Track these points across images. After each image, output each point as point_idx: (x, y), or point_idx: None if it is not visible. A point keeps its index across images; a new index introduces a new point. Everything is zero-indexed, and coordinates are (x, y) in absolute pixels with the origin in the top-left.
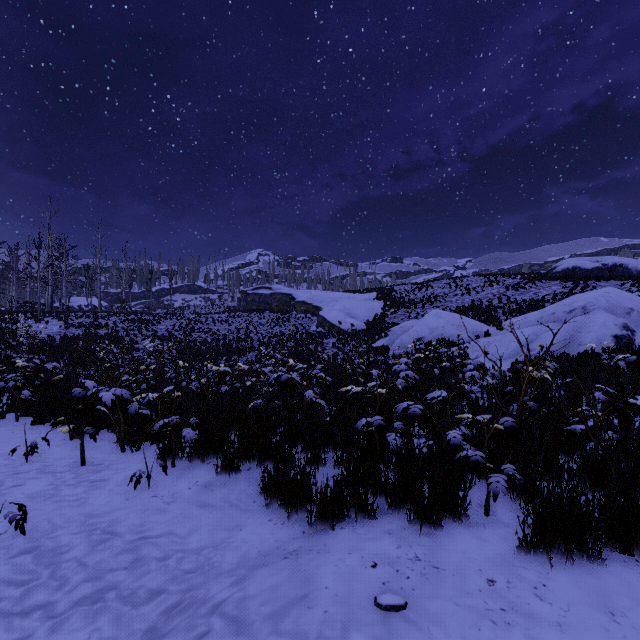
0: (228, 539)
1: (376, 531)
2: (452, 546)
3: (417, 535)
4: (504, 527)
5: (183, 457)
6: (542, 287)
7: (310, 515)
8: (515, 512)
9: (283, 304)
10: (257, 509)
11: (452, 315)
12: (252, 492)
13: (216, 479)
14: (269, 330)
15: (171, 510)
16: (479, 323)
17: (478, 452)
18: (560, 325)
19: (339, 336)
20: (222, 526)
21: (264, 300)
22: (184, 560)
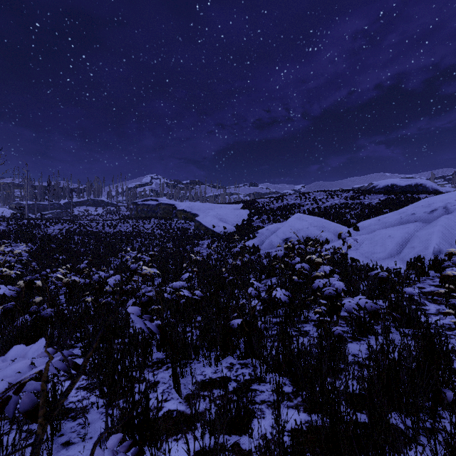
0: None
1: None
2: None
3: None
4: None
5: None
6: (373, 198)
7: None
8: None
9: (167, 212)
10: None
11: (313, 218)
12: None
13: None
14: (152, 233)
15: None
16: (338, 224)
17: None
18: (425, 224)
19: (213, 238)
20: None
21: (151, 209)
22: None
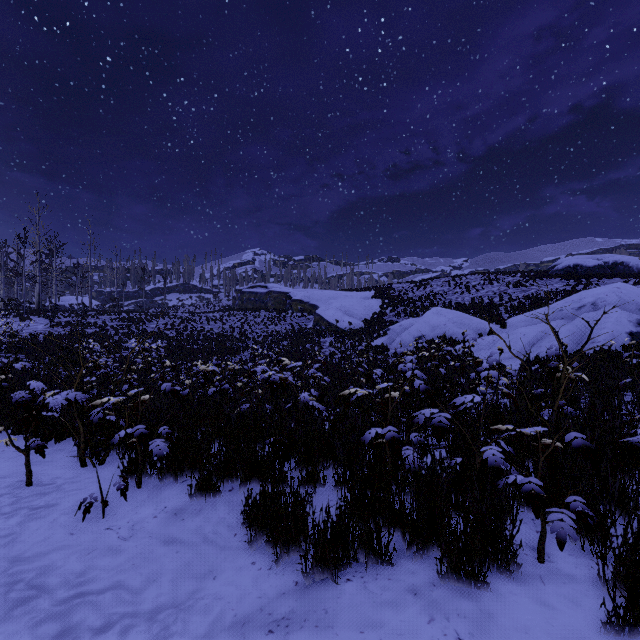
0: (196, 593)
1: (395, 588)
2: (506, 618)
3: (454, 597)
4: (570, 582)
5: (153, 474)
6: (543, 285)
7: (305, 561)
8: (577, 556)
9: (279, 303)
10: (238, 546)
11: (454, 313)
12: (233, 521)
13: (189, 504)
14: (264, 329)
15: (126, 549)
16: (482, 321)
17: (532, 479)
18: (569, 322)
19: (336, 335)
20: (190, 572)
21: (260, 299)
22: (131, 631)
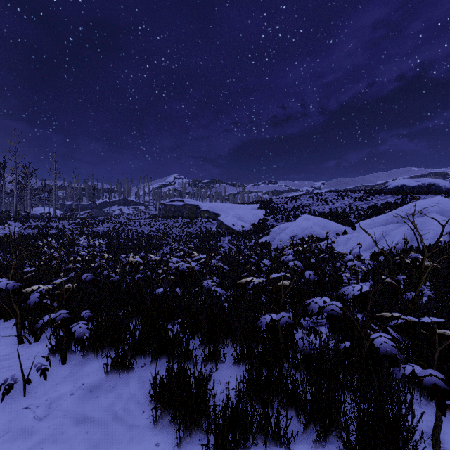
0: None
1: None
2: None
3: None
4: None
5: (77, 351)
6: (380, 199)
7: None
8: None
9: (192, 212)
10: (145, 424)
11: (318, 218)
12: (142, 397)
13: (105, 380)
14: (181, 231)
15: (39, 430)
16: (338, 224)
17: (432, 371)
18: (403, 225)
19: (233, 235)
20: None
21: (178, 209)
22: None
